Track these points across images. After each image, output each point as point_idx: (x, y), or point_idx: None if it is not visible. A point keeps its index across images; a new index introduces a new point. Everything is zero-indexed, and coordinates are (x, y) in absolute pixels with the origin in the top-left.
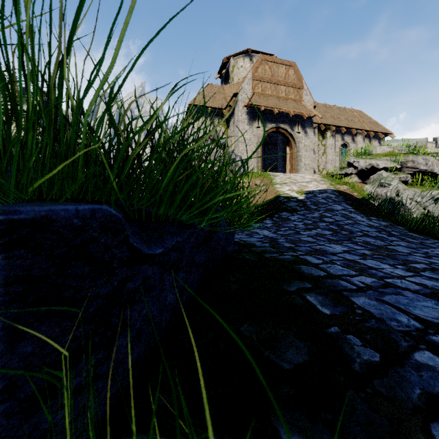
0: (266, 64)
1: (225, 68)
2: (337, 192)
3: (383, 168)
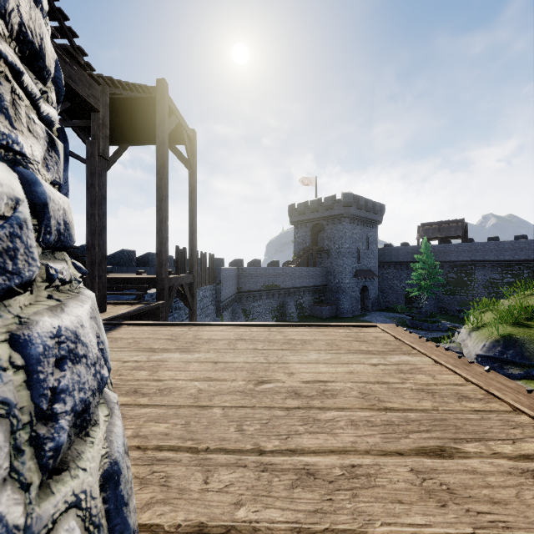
0: None
1: None
2: None
3: None
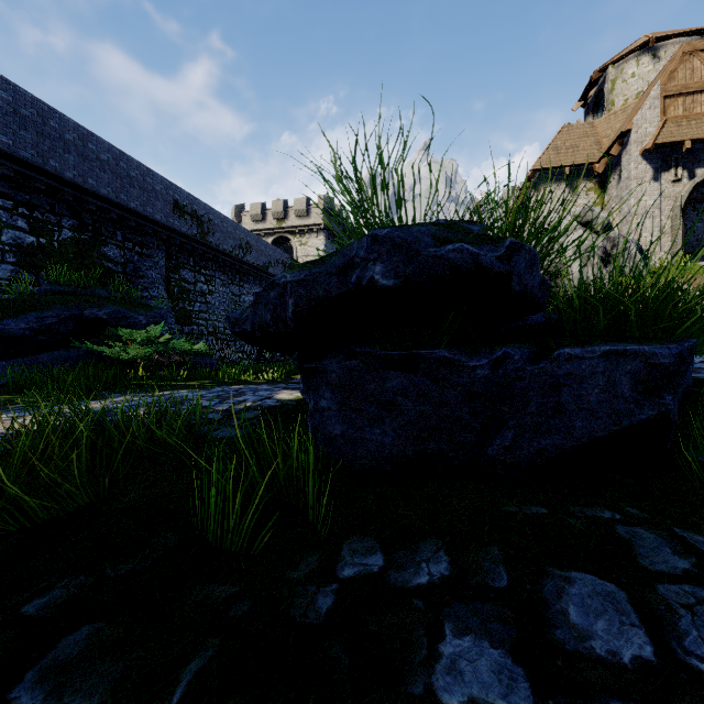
0: (695, 58)
1: (594, 87)
2: None
3: None
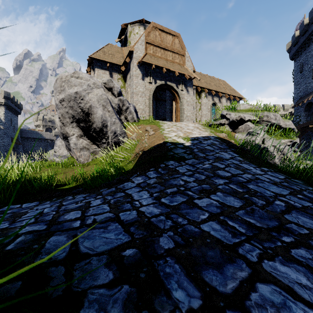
0: (157, 31)
1: (124, 34)
2: (219, 139)
3: (248, 120)
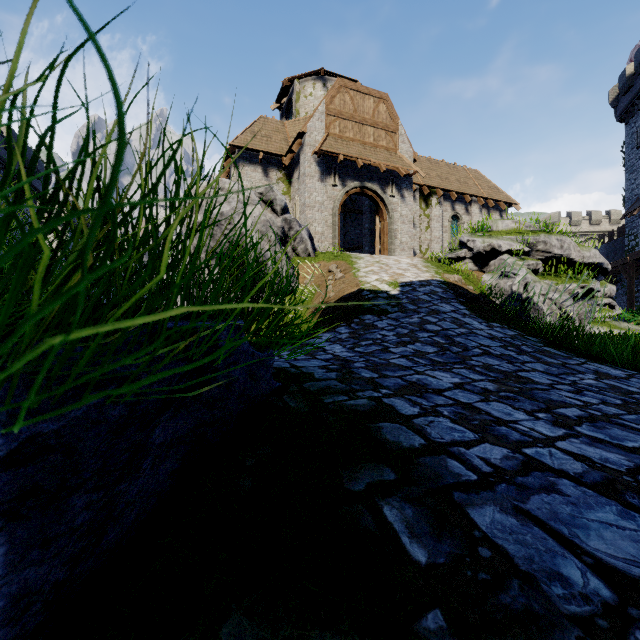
0: (346, 93)
1: (286, 95)
2: (446, 284)
3: (507, 251)
